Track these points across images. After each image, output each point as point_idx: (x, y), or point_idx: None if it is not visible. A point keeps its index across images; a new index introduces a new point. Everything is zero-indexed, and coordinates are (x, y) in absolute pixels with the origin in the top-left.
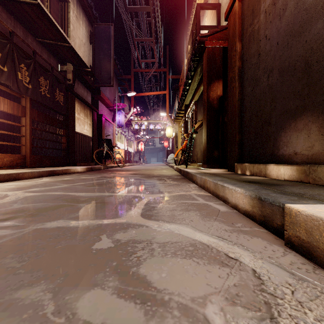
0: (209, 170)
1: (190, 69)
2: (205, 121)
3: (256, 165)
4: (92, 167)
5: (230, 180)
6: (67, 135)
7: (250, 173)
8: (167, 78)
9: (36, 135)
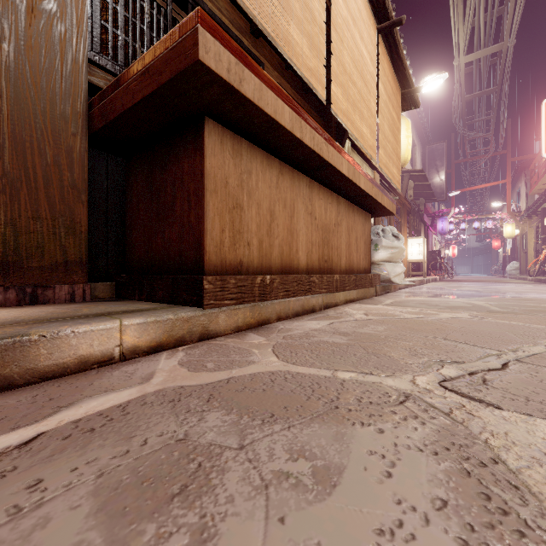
0: None
1: None
2: None
3: None
4: (440, 278)
5: None
6: None
7: None
8: (507, 162)
9: None
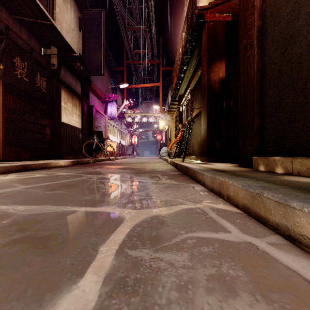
0: (213, 164)
1: (186, 52)
2: (205, 107)
3: (300, 160)
4: (79, 161)
5: (285, 190)
6: (51, 126)
7: (284, 171)
8: (160, 69)
9: (22, 127)
